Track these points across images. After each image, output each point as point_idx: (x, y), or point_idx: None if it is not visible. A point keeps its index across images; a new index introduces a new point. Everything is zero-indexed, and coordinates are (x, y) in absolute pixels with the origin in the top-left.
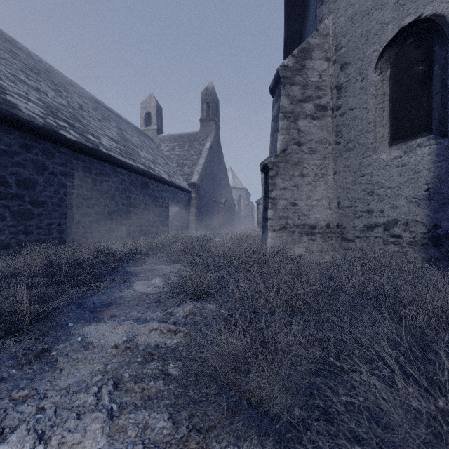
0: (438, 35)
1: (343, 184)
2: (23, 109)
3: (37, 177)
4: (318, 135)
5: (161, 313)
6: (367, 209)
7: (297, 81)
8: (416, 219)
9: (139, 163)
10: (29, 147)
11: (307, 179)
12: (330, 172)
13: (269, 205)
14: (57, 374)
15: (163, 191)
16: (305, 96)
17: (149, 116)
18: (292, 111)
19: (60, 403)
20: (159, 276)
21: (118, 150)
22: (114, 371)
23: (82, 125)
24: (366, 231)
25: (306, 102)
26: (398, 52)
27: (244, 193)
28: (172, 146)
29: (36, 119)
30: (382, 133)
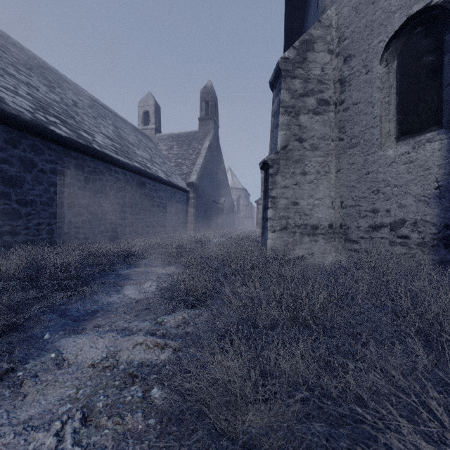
0: (448, 23)
1: (346, 182)
2: (9, 103)
3: (25, 174)
4: (320, 130)
5: (149, 323)
6: (373, 208)
7: (298, 74)
8: (425, 218)
9: (135, 162)
10: (15, 143)
11: (309, 177)
12: (332, 169)
13: (269, 205)
14: (18, 401)
15: (160, 190)
16: (307, 90)
17: (147, 115)
18: (293, 106)
19: (13, 445)
20: (152, 280)
21: (113, 148)
22: (87, 398)
23: (75, 121)
24: (371, 232)
25: (307, 97)
26: (406, 43)
27: (243, 193)
28: (171, 145)
29: (24, 113)
30: (388, 128)
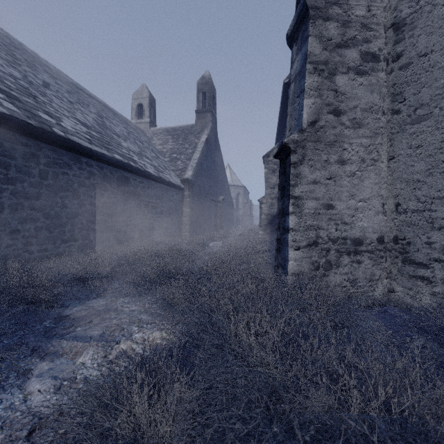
0: None
1: (406, 174)
2: None
3: None
4: (365, 98)
5: None
6: None
7: (333, 14)
8: None
9: (117, 153)
10: None
11: (349, 167)
12: (383, 156)
13: (291, 209)
14: None
15: (148, 187)
16: (346, 38)
17: (142, 108)
18: (326, 61)
19: None
20: (97, 344)
21: (88, 136)
22: None
23: (35, 101)
24: None
25: (347, 48)
26: None
27: (242, 190)
28: (165, 139)
29: None
30: None
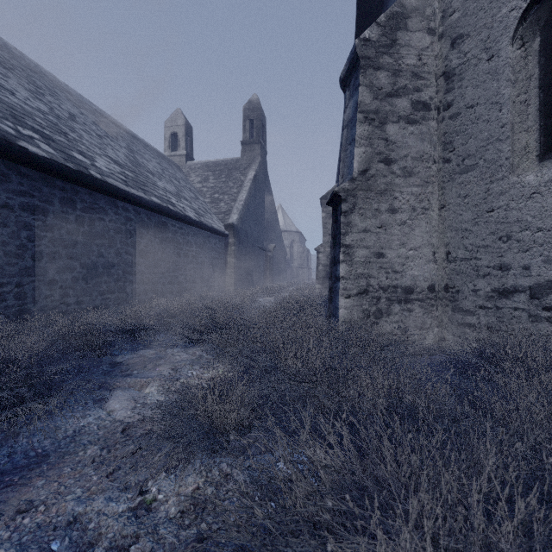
0: None
1: (456, 223)
2: None
3: None
4: (416, 147)
5: (124, 509)
6: (500, 263)
7: (384, 63)
8: None
9: (154, 196)
10: None
11: (400, 216)
12: (434, 205)
13: (342, 257)
14: None
15: (188, 234)
16: (397, 87)
17: (176, 137)
18: (376, 111)
19: None
20: (160, 379)
21: (123, 176)
22: None
23: (67, 139)
24: (497, 299)
25: (398, 97)
26: None
27: (298, 237)
28: (205, 176)
29: None
30: (525, 142)
